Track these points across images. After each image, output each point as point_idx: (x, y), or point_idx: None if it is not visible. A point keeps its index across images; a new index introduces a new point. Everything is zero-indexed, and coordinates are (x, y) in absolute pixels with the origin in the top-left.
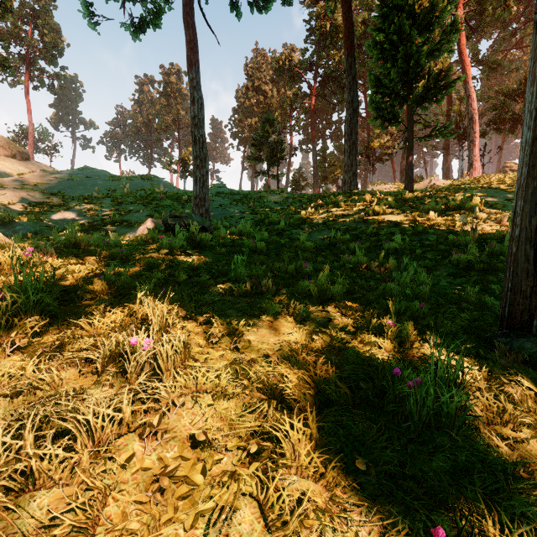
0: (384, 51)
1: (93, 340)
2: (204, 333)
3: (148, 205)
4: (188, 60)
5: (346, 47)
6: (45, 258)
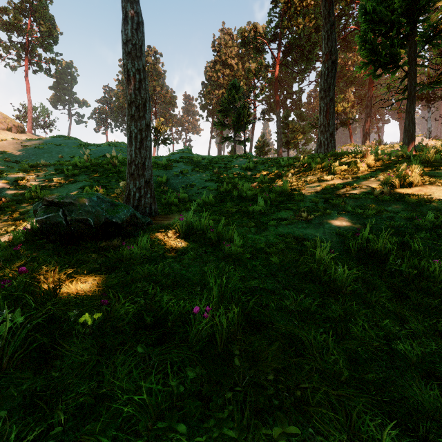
0: None
1: None
2: None
3: (90, 174)
4: None
5: None
6: None
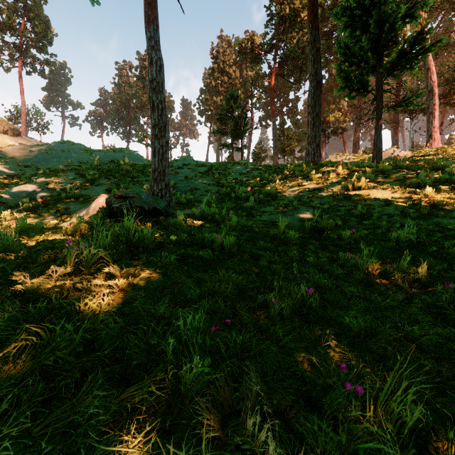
0: (354, 18)
1: None
2: None
3: (110, 178)
4: (145, 17)
5: (310, 20)
6: None
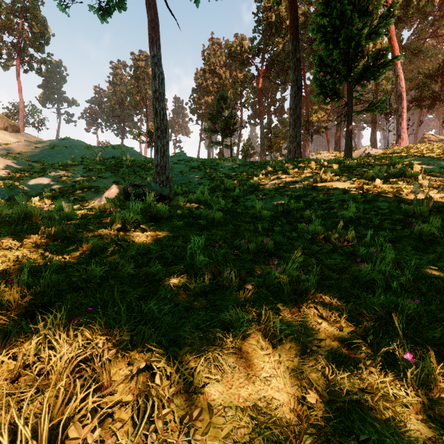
0: (327, 34)
1: None
2: (139, 394)
3: (115, 172)
4: (149, 39)
5: (292, 32)
6: None
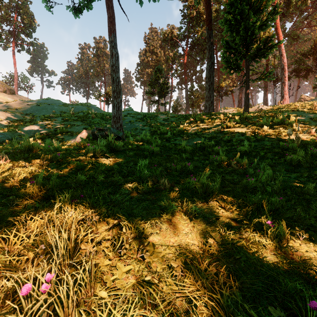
0: (231, 26)
1: (0, 262)
2: (114, 238)
3: (84, 122)
4: (109, 29)
5: (207, 24)
6: (0, 162)
